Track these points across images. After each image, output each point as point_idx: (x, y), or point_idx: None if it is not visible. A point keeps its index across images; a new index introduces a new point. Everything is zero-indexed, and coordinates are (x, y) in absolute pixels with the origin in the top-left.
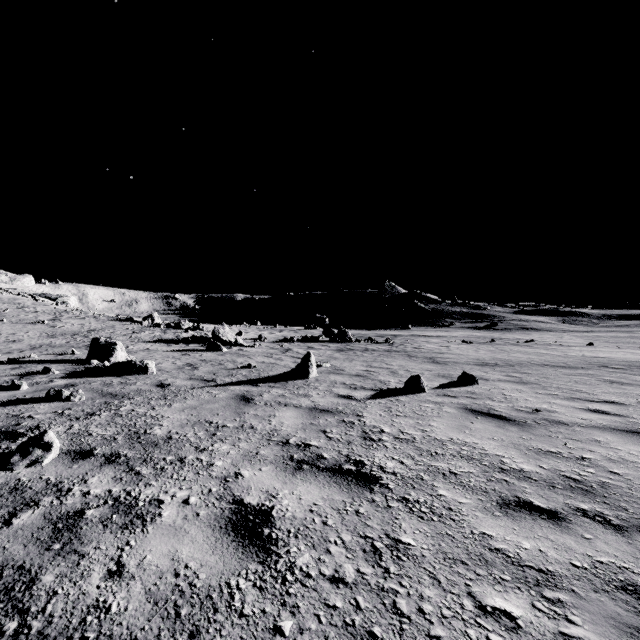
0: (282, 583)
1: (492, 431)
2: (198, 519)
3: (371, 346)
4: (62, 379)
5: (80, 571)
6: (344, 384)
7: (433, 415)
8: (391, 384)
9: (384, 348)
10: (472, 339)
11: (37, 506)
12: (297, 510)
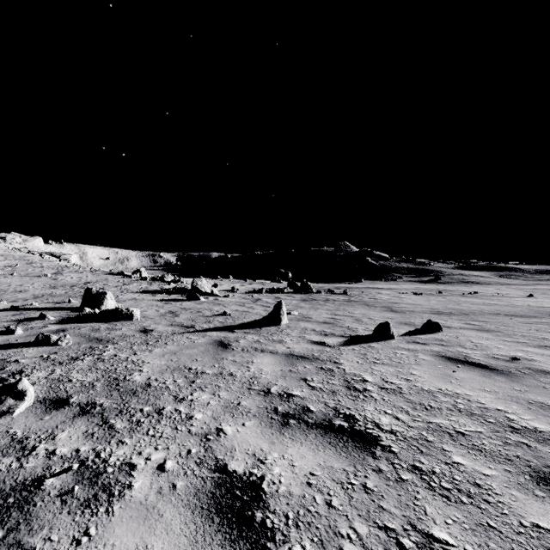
0: None
1: (480, 381)
2: (174, 494)
3: (331, 297)
4: (55, 324)
5: None
6: (314, 331)
7: (411, 363)
8: (359, 331)
9: (343, 298)
10: (420, 291)
11: None
12: (292, 483)
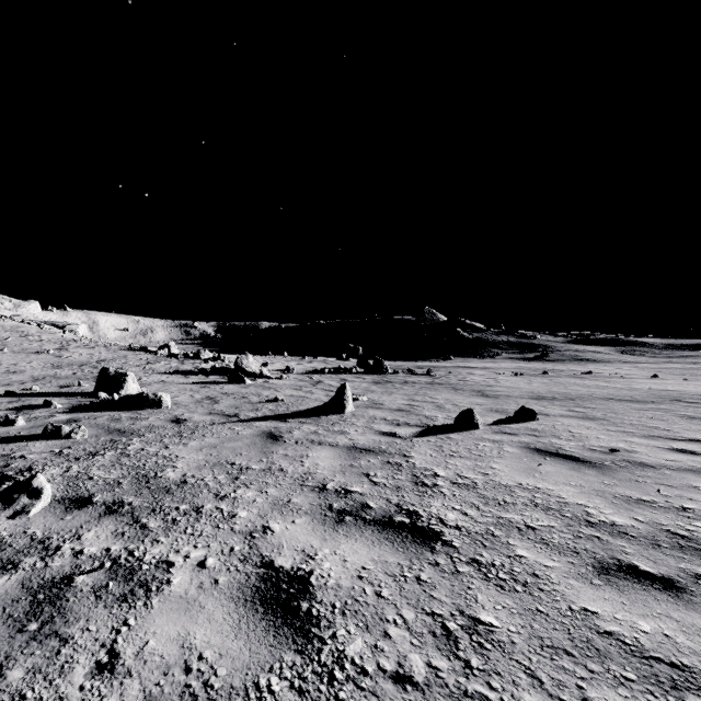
0: (329, 683)
1: (566, 475)
2: (217, 588)
3: (411, 378)
4: (64, 414)
5: (59, 663)
6: (385, 420)
7: (493, 455)
8: (439, 420)
9: (425, 380)
10: (522, 371)
11: (15, 570)
12: (342, 576)
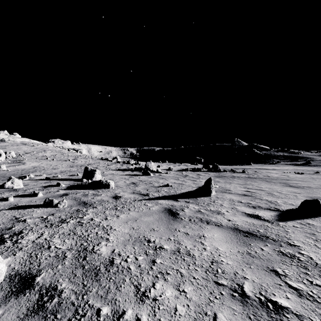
0: None
1: None
2: None
3: (235, 174)
4: (63, 190)
5: None
6: (241, 202)
7: None
8: (281, 204)
9: (244, 176)
10: (299, 171)
11: None
12: None
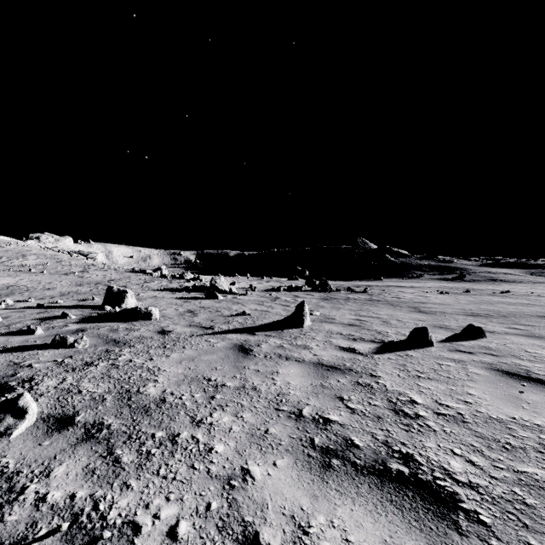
0: None
1: None
2: None
3: (351, 295)
4: (75, 324)
5: None
6: (341, 334)
7: (463, 378)
8: (390, 335)
9: (364, 297)
10: (446, 289)
11: None
12: None
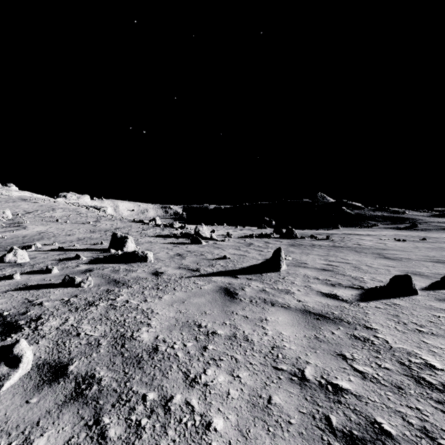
0: None
1: None
2: None
3: (316, 242)
4: (85, 264)
5: None
6: (318, 279)
7: None
8: (367, 281)
9: (328, 244)
10: (401, 237)
11: None
12: None
